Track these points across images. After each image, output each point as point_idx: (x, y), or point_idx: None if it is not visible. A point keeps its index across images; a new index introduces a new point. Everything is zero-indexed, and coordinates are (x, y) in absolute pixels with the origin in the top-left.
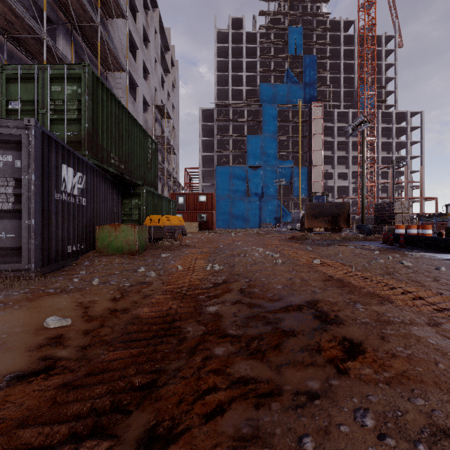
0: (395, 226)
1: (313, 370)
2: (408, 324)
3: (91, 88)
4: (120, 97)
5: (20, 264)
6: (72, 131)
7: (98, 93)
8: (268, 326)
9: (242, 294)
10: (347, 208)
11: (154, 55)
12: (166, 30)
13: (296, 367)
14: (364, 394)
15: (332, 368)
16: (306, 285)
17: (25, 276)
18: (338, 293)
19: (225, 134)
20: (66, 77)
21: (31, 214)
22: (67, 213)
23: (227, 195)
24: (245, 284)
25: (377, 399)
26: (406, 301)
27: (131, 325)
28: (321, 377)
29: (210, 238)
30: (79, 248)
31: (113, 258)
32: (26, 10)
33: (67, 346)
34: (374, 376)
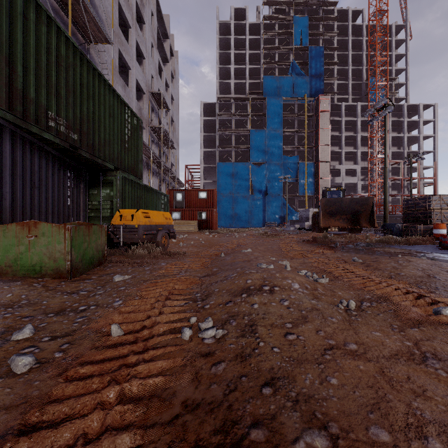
0: (434, 225)
1: None
2: None
3: None
4: (105, 74)
5: None
6: None
7: (15, 1)
8: None
9: None
10: (370, 204)
11: (150, 38)
12: (164, 17)
13: None
14: None
15: None
16: None
17: None
18: None
19: (227, 129)
20: None
21: None
22: None
23: (229, 192)
24: None
25: None
26: None
27: None
28: None
29: (209, 240)
30: None
31: (5, 290)
32: None
33: None
34: None
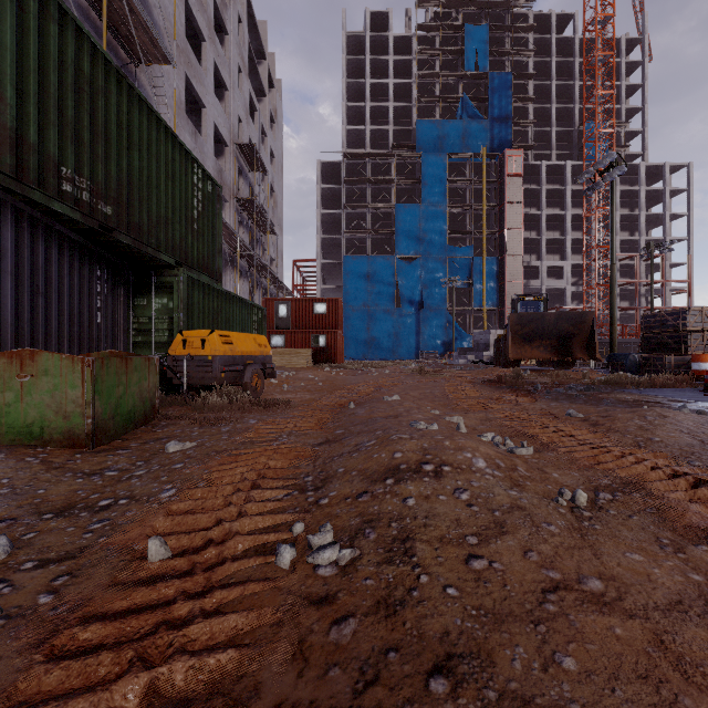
0: (692, 355)
1: None
2: None
3: None
4: (162, 113)
5: None
6: None
7: None
8: None
9: None
10: (589, 322)
11: (236, 58)
12: (259, 25)
13: None
14: None
15: None
16: None
17: None
18: None
19: (359, 204)
20: None
21: None
22: None
23: (363, 304)
24: None
25: None
26: None
27: None
28: None
29: (331, 380)
30: None
31: None
32: None
33: None
34: None
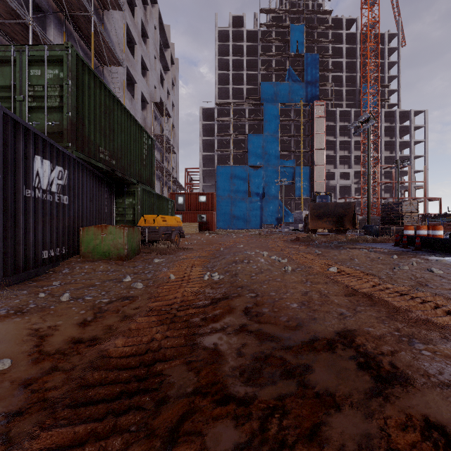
0: (404, 226)
1: None
2: None
3: (74, 72)
4: (116, 92)
5: None
6: (53, 120)
7: (84, 79)
8: (291, 381)
9: (247, 316)
10: (353, 208)
11: (153, 51)
12: (165, 27)
13: None
14: None
15: None
16: (327, 303)
17: None
18: (376, 318)
19: (226, 133)
20: (47, 60)
21: None
22: (43, 213)
23: (228, 195)
24: (251, 301)
25: None
26: None
27: (91, 373)
28: None
29: (210, 240)
30: (59, 253)
31: (97, 264)
32: None
33: None
34: None
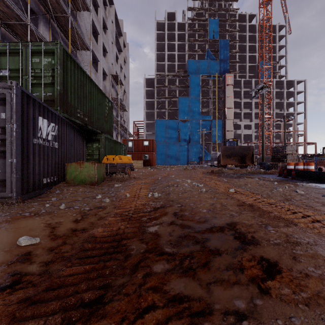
0: (287, 163)
1: (239, 288)
2: (313, 245)
3: (62, 60)
4: (86, 69)
5: (5, 193)
6: (47, 92)
7: (68, 64)
8: (198, 245)
9: (175, 216)
10: (252, 150)
11: (111, 38)
12: (119, 21)
13: (223, 285)
14: (287, 315)
15: (255, 287)
16: (225, 209)
17: (8, 202)
18: (251, 216)
19: (162, 97)
20: (43, 52)
21: (13, 155)
22: (43, 153)
23: (164, 140)
24: (178, 208)
25: (299, 321)
26: (307, 224)
27: (87, 244)
28: (246, 297)
29: (151, 172)
30: (53, 180)
31: (78, 187)
32: (16, 4)
33: (33, 262)
34: (293, 296)
